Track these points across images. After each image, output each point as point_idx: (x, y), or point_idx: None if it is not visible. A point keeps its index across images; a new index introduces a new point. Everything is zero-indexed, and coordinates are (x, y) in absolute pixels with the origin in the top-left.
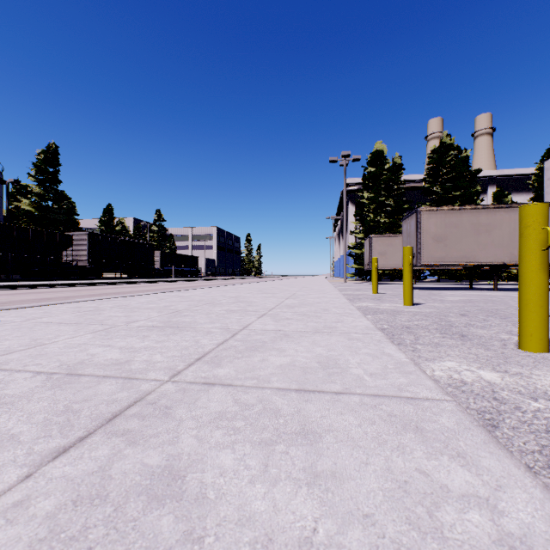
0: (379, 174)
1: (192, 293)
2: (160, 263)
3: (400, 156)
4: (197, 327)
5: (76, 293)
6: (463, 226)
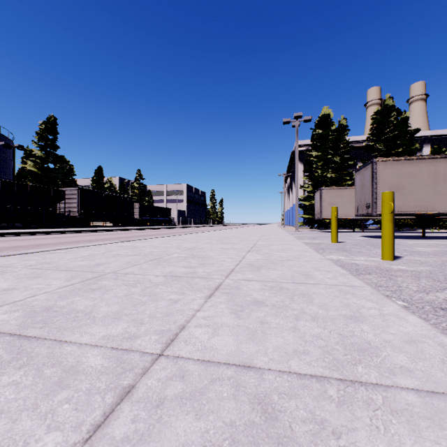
0: (326, 134)
1: (150, 243)
2: (139, 213)
3: (346, 119)
4: (65, 342)
5: (52, 240)
6: (420, 176)
